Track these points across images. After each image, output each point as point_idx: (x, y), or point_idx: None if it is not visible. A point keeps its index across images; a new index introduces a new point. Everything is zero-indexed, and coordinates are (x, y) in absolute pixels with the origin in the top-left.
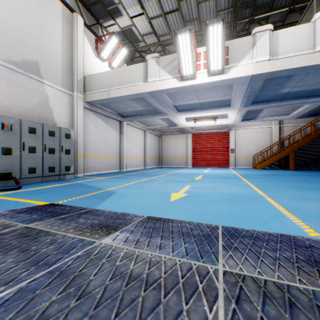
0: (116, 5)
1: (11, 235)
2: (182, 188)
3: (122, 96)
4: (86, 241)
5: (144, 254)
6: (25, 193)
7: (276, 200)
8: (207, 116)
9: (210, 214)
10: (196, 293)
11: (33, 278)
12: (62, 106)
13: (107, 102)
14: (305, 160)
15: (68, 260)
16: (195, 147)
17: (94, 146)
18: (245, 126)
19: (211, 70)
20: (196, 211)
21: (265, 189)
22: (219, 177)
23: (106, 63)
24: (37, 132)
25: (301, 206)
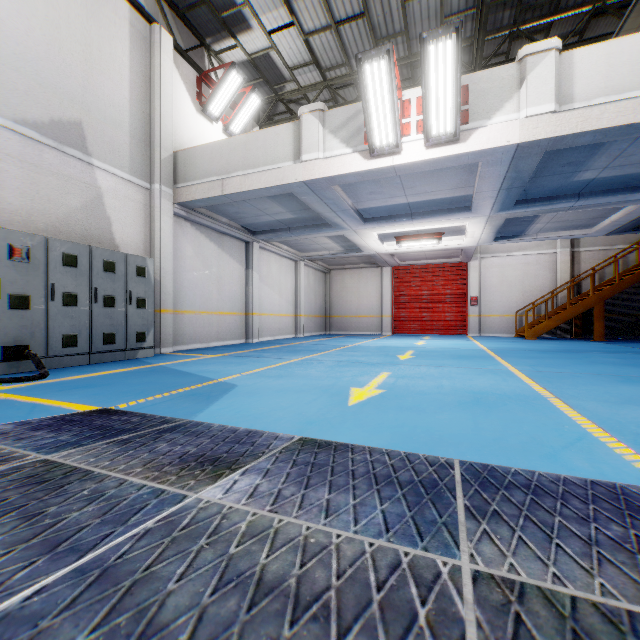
0: (239, 8)
1: (9, 479)
2: (372, 377)
3: (251, 190)
4: (168, 494)
5: (292, 527)
6: (54, 386)
7: (572, 405)
8: (423, 231)
9: (434, 434)
10: (413, 632)
11: (39, 586)
12: (131, 212)
13: (220, 203)
14: (626, 321)
15: (123, 541)
16: (398, 294)
17: (194, 292)
18: (501, 252)
19: (432, 135)
20: (403, 428)
21: (547, 381)
22: (449, 355)
23: (218, 126)
24: (80, 263)
25: (629, 418)
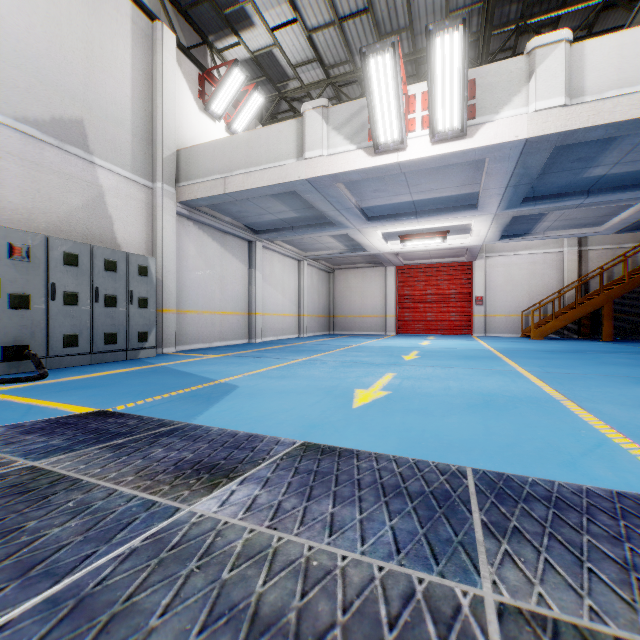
0: (242, 5)
1: None
2: (377, 378)
3: (253, 188)
4: (159, 506)
5: (292, 546)
6: (53, 387)
7: (586, 408)
8: (428, 230)
9: (443, 439)
10: None
11: (3, 621)
12: (133, 211)
13: (222, 201)
14: (635, 321)
15: (104, 563)
16: (402, 293)
17: (197, 291)
18: (507, 251)
19: (438, 130)
20: (410, 432)
21: (558, 383)
22: (454, 355)
23: (221, 124)
24: (81, 262)
25: None
